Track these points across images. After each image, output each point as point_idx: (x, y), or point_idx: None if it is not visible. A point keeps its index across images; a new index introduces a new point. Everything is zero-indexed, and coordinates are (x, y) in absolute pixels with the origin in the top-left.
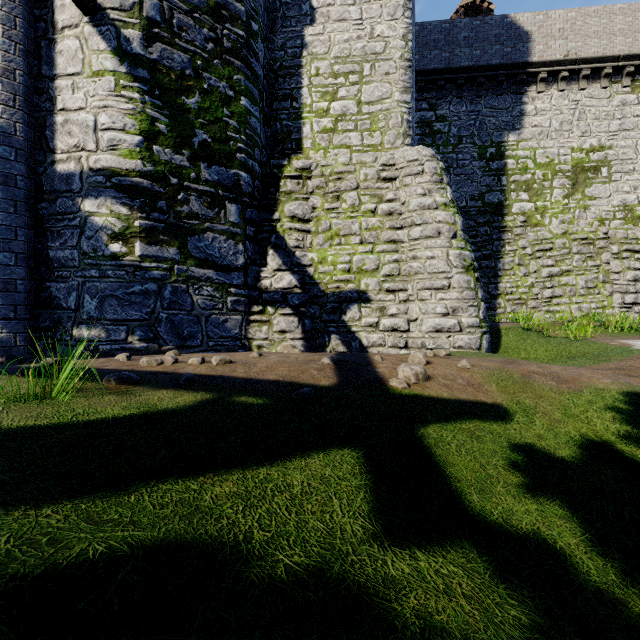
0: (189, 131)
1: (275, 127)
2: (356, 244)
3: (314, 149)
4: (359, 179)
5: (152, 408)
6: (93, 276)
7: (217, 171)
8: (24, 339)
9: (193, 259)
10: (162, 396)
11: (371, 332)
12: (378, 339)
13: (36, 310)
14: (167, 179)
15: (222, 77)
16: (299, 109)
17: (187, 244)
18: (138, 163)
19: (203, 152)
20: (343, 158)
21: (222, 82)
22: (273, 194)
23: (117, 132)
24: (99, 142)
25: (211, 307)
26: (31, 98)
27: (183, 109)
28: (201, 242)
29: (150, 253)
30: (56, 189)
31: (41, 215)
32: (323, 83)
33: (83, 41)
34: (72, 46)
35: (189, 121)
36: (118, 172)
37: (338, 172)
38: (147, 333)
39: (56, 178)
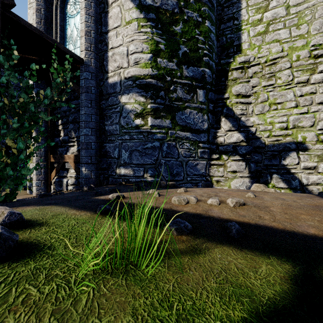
0: (176, 47)
1: (222, 40)
2: (291, 108)
3: (250, 48)
4: (291, 60)
5: (254, 299)
6: (126, 139)
7: (192, 70)
8: (94, 174)
9: (178, 126)
10: (237, 263)
11: (309, 173)
12: (317, 179)
13: (99, 158)
14: (164, 78)
15: (195, 10)
16: (239, 24)
17: (175, 117)
18: (149, 70)
19: (184, 59)
20: (276, 48)
21: (195, 13)
22: (223, 82)
23: (138, 54)
24: (129, 61)
25: (188, 156)
26: (97, 45)
27: (173, 34)
28: (183, 115)
29: (156, 124)
30: (108, 92)
31: (102, 107)
32: (257, 2)
33: (121, 7)
34: (116, 11)
35: (176, 41)
36: (139, 77)
37: (272, 59)
38: (154, 172)
39: (108, 86)
